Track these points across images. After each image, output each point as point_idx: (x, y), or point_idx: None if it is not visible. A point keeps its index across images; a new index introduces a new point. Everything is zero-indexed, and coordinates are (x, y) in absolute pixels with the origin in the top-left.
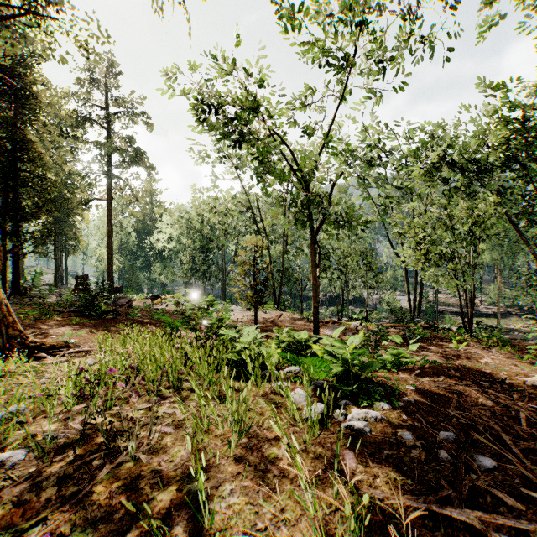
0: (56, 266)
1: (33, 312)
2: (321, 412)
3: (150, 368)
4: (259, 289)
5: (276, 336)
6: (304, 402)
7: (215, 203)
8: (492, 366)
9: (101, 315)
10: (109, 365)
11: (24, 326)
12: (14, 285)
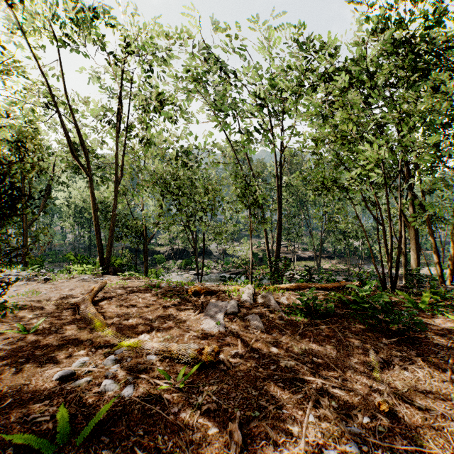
0: None
1: None
2: None
3: None
4: None
5: None
6: None
7: None
8: None
9: None
10: None
11: None
12: None
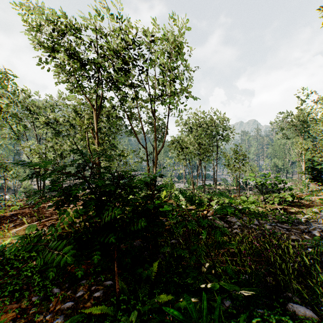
0: None
1: None
2: None
3: None
4: None
5: None
6: None
7: None
8: None
9: None
10: None
11: None
12: None
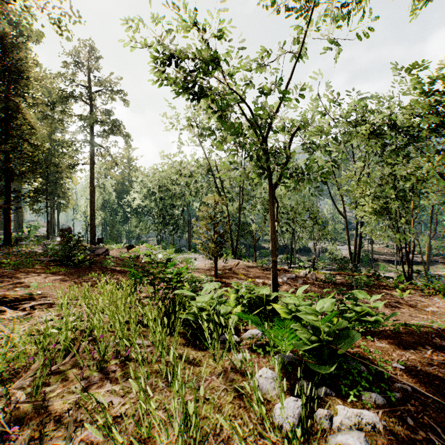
0: (48, 220)
1: (15, 262)
2: (299, 414)
3: (96, 334)
4: (219, 241)
5: (235, 290)
6: (273, 391)
7: (181, 166)
8: (439, 315)
9: (79, 264)
10: (48, 332)
11: (3, 276)
12: (6, 237)
